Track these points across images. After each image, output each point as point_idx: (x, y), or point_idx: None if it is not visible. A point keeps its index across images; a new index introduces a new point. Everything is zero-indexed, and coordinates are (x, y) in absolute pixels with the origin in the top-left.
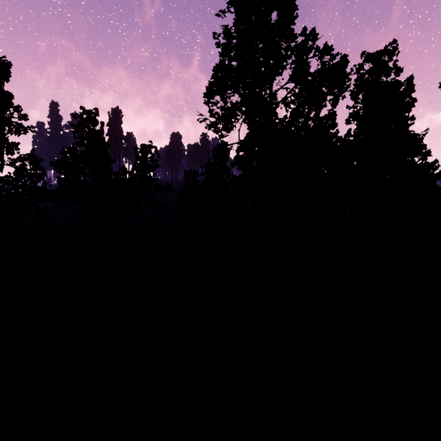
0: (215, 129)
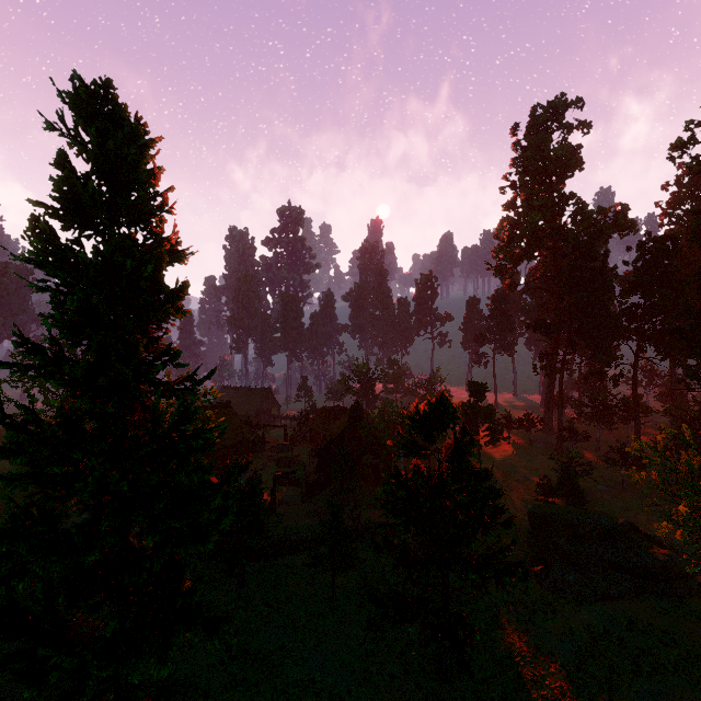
0: (501, 277)
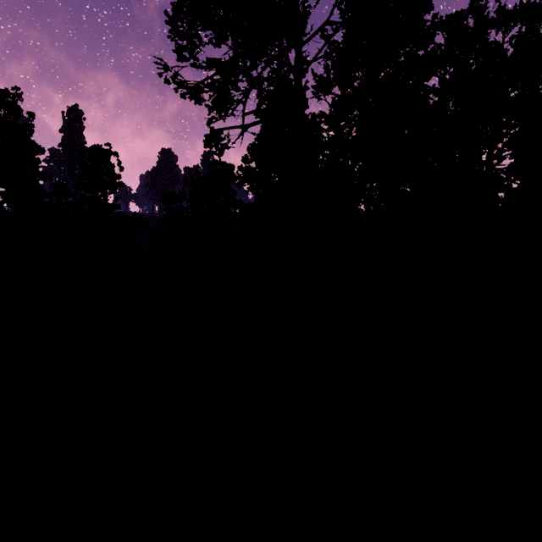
0: (191, 92)
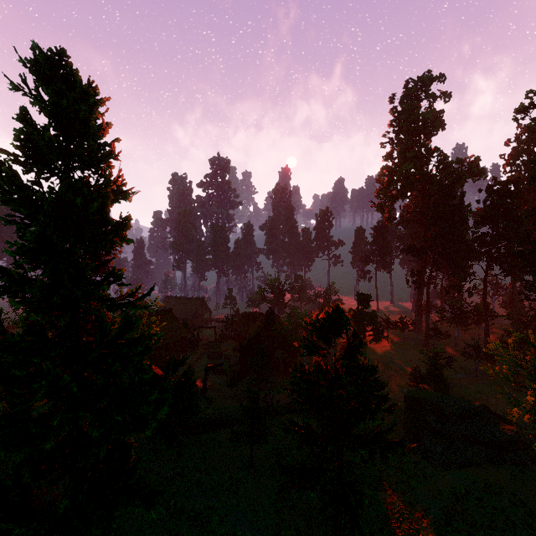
0: (382, 212)
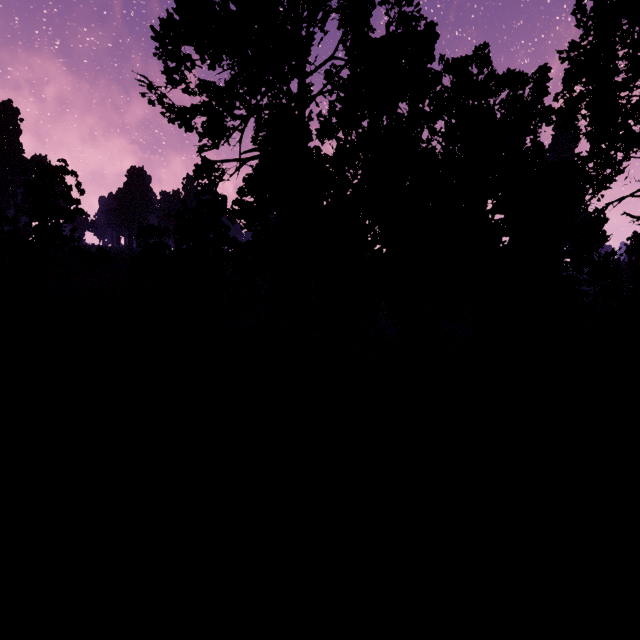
0: (182, 119)
